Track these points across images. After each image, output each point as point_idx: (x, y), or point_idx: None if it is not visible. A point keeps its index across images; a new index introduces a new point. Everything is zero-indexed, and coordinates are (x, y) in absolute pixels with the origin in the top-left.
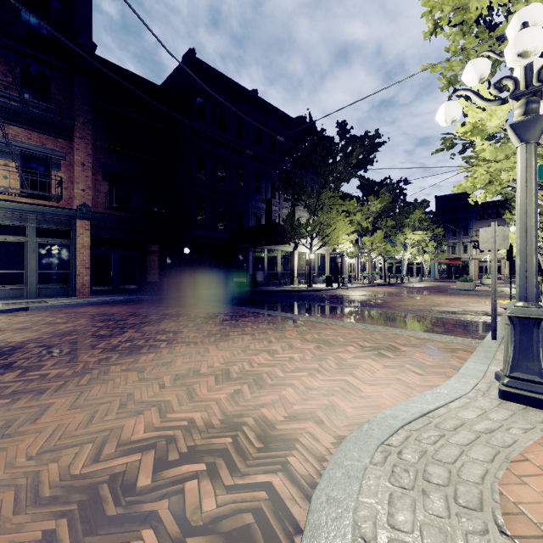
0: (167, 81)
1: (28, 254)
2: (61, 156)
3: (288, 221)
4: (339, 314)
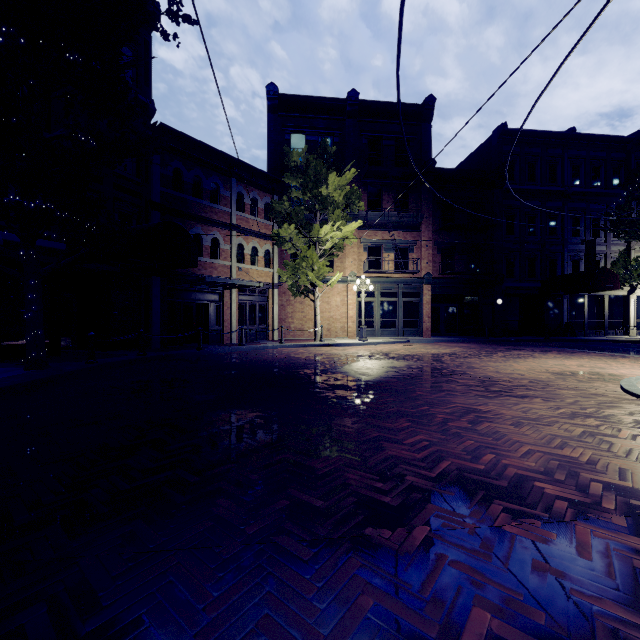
0: (475, 153)
1: (398, 309)
2: (414, 243)
3: (620, 263)
4: None
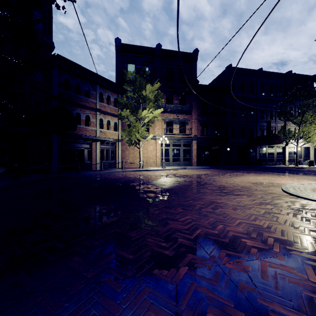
0: (217, 78)
1: (181, 152)
2: (188, 120)
3: (281, 131)
4: (308, 175)
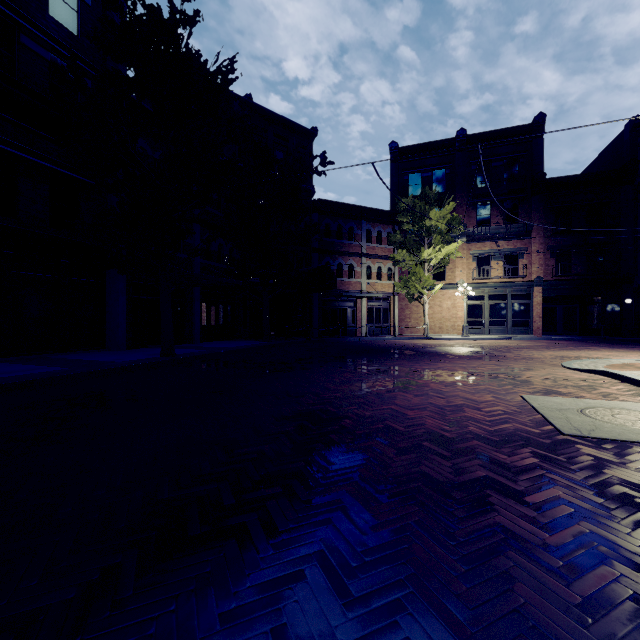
0: (609, 147)
1: (507, 310)
2: (524, 250)
3: None
4: None
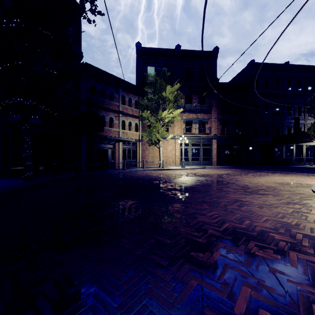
0: (238, 75)
1: (200, 152)
2: (208, 119)
3: (311, 129)
4: None
